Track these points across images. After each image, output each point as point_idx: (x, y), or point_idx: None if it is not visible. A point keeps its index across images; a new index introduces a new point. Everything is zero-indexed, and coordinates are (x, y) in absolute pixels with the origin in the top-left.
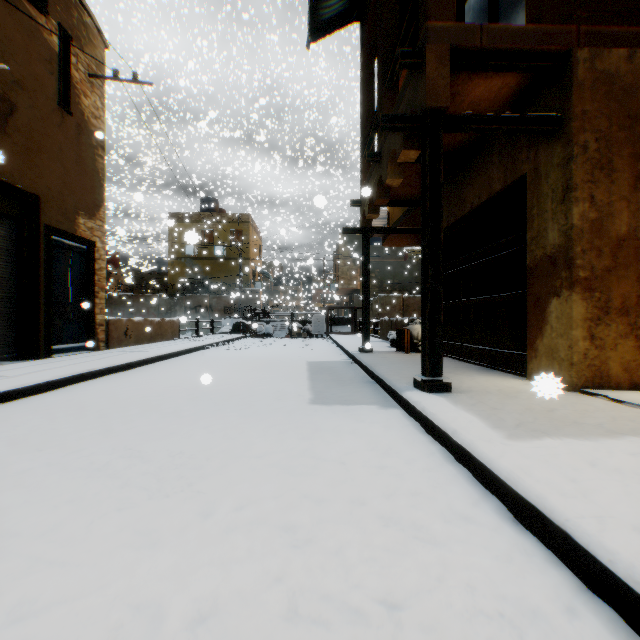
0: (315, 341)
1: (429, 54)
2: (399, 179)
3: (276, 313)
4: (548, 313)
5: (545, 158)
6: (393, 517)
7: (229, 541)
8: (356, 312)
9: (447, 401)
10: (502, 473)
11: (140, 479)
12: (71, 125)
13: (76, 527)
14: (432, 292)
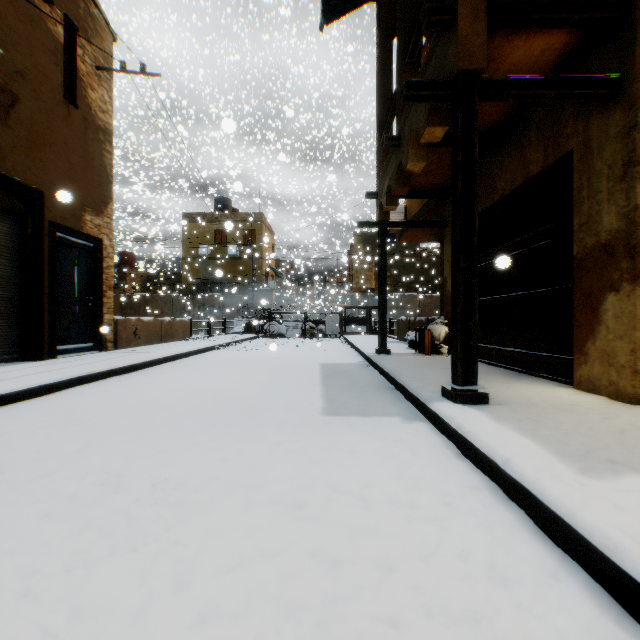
0: (329, 341)
1: (462, 8)
2: (421, 163)
3: (289, 313)
4: (602, 311)
5: (598, 129)
6: (438, 597)
7: (203, 637)
8: (371, 312)
9: (486, 416)
10: (593, 535)
11: (107, 519)
12: (77, 119)
13: (1, 600)
14: (465, 287)
